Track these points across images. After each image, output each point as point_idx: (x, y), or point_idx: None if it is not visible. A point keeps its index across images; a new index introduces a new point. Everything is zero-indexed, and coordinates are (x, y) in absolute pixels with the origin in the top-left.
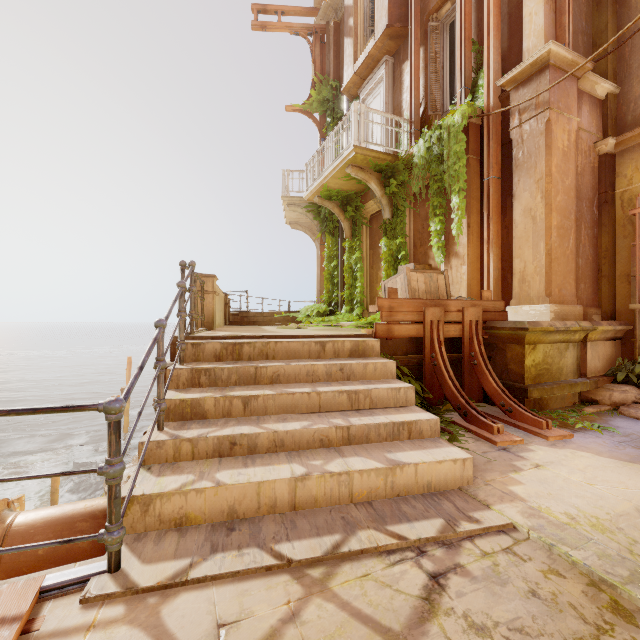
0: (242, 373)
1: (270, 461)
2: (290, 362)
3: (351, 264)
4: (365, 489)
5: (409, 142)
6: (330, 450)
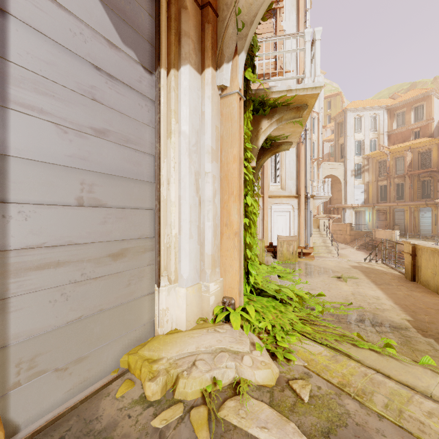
0: None
1: None
2: None
3: None
4: None
5: None
6: None
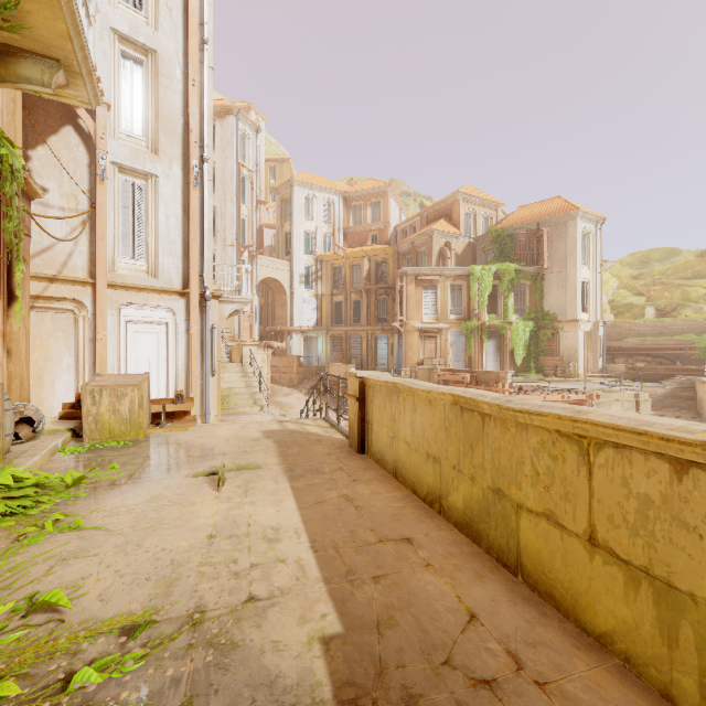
0: None
1: None
2: None
3: None
4: None
5: None
6: None
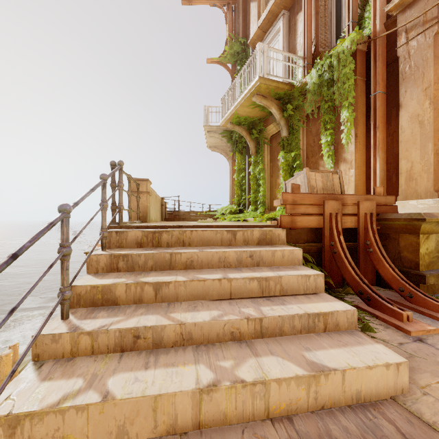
0: (158, 259)
1: (174, 359)
2: (203, 249)
3: (255, 174)
4: (284, 401)
5: (303, 74)
6: (241, 344)
